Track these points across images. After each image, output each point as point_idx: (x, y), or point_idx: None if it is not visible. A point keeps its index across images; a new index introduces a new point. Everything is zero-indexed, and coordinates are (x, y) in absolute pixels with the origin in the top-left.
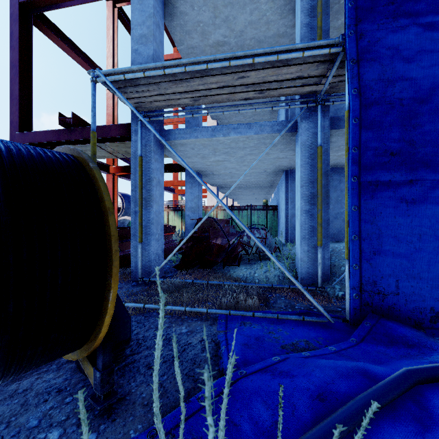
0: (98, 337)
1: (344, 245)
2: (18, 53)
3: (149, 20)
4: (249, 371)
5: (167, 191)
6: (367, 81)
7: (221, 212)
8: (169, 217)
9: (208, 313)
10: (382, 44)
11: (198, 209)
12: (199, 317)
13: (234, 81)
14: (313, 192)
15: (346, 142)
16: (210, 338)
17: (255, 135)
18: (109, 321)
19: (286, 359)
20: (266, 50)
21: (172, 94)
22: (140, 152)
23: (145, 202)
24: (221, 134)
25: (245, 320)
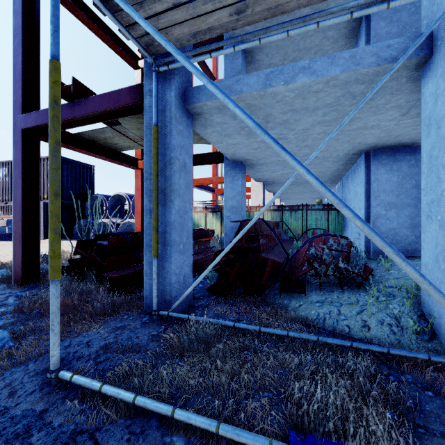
0: None
1: None
2: (20, 18)
3: None
4: None
5: (206, 190)
6: None
7: (268, 214)
8: (207, 220)
9: None
10: None
11: (241, 209)
12: None
13: None
14: None
15: None
16: None
17: (343, 74)
18: None
19: None
20: None
21: None
22: (154, 119)
23: (163, 196)
24: (280, 81)
25: None
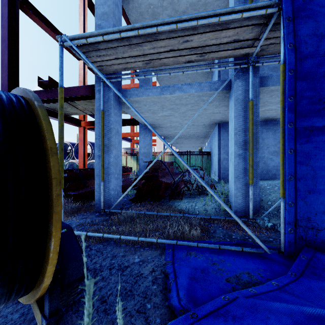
0: (41, 287)
1: (268, 183)
2: (7, 31)
3: (109, 0)
4: (200, 314)
5: (126, 140)
6: (301, 36)
7: (167, 157)
8: (127, 161)
9: (157, 242)
10: (316, 3)
11: (149, 154)
12: (150, 246)
13: (180, 45)
14: (245, 139)
15: (281, 92)
16: (160, 269)
17: (196, 93)
18: (52, 270)
19: (236, 299)
20: (209, 13)
21: (128, 58)
22: (102, 107)
23: (106, 148)
24: (168, 92)
25: (190, 250)
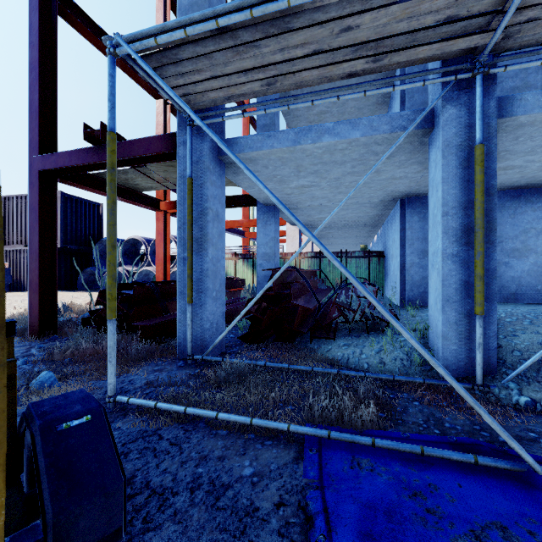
0: None
1: (506, 311)
2: (37, 51)
3: None
4: None
5: (235, 234)
6: None
7: (305, 261)
8: (237, 268)
9: (290, 431)
10: None
11: (274, 256)
12: (275, 437)
13: (334, 39)
14: (466, 223)
15: None
16: (295, 499)
17: (363, 137)
18: None
19: None
20: None
21: (233, 74)
22: (189, 171)
23: (197, 245)
24: (308, 140)
25: (359, 455)
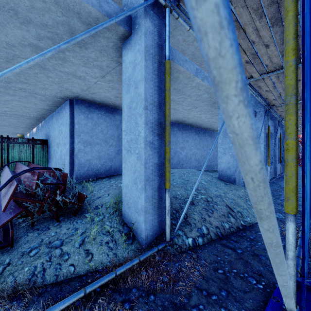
0: None
1: None
2: None
3: None
4: None
5: None
6: None
7: None
8: None
9: None
10: None
11: None
12: None
13: None
14: (157, 119)
15: (293, 34)
16: None
17: None
18: None
19: None
20: None
21: None
22: None
23: None
24: None
25: None
